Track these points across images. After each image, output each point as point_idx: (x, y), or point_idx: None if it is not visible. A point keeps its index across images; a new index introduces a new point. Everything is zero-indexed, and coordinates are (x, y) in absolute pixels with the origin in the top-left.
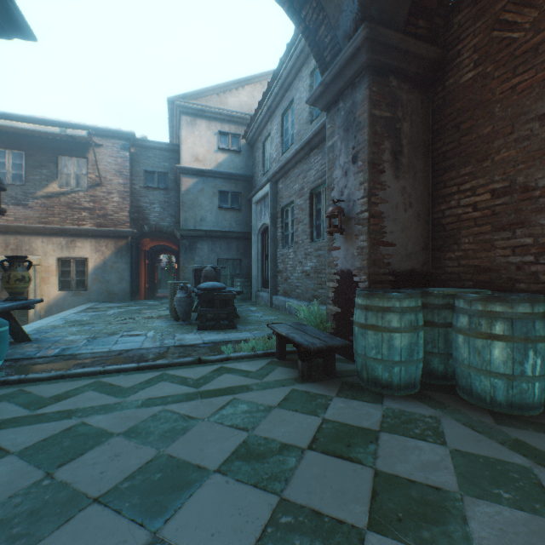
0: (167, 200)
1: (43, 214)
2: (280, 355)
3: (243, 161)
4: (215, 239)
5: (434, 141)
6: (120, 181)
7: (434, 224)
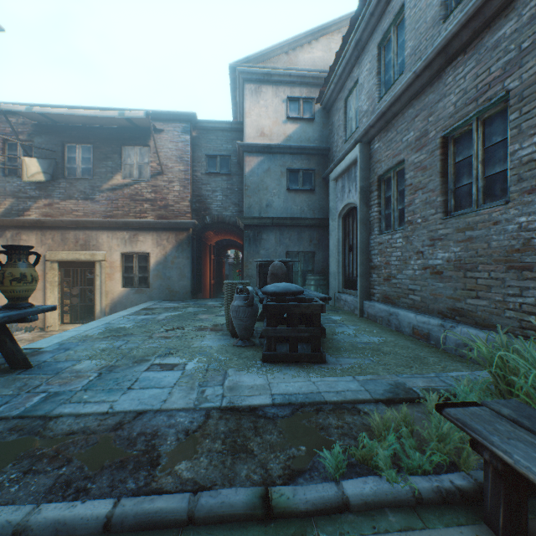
0: (229, 187)
1: (108, 207)
2: (509, 529)
3: (316, 131)
4: (282, 228)
5: None
6: (181, 168)
7: None
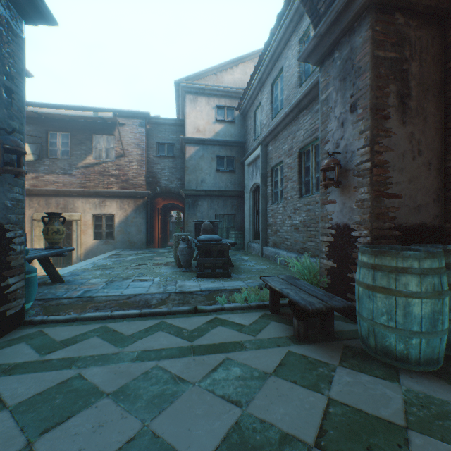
0: (174, 166)
1: (82, 180)
2: (273, 309)
3: (236, 129)
4: (213, 197)
5: (449, 80)
6: (138, 152)
7: (449, 173)
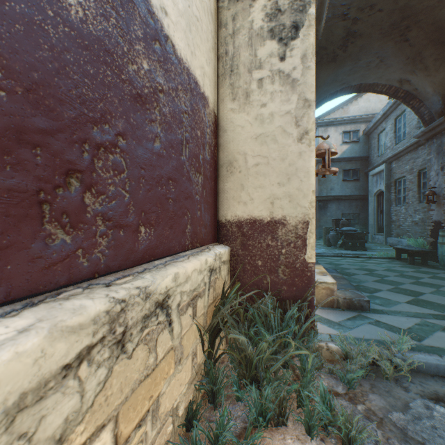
0: None
1: None
2: (397, 258)
3: (360, 147)
4: (339, 201)
5: None
6: None
7: None
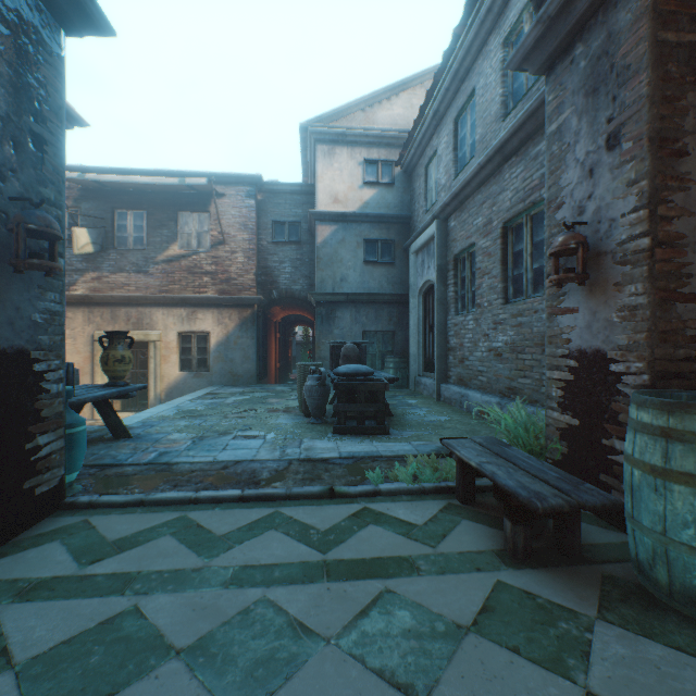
0: (299, 257)
1: (163, 281)
2: (464, 496)
3: (396, 196)
4: (359, 305)
5: None
6: (245, 237)
7: None
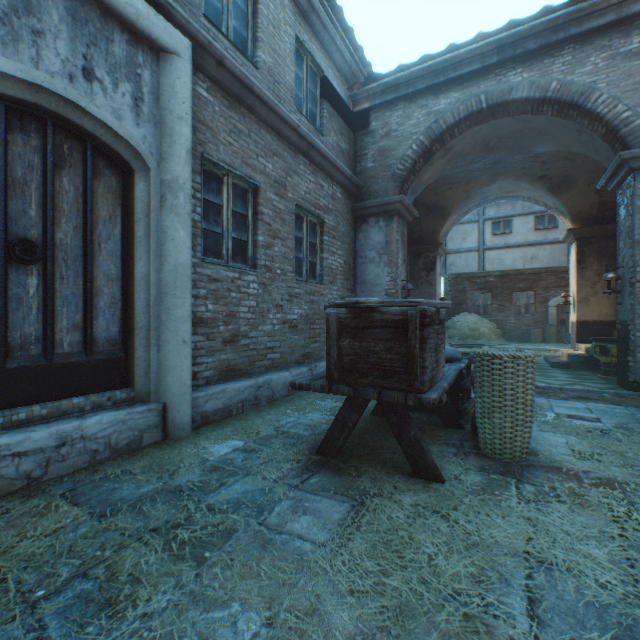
0: None
1: None
2: None
3: None
4: None
5: None
6: None
7: None
